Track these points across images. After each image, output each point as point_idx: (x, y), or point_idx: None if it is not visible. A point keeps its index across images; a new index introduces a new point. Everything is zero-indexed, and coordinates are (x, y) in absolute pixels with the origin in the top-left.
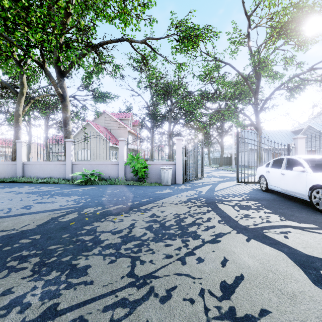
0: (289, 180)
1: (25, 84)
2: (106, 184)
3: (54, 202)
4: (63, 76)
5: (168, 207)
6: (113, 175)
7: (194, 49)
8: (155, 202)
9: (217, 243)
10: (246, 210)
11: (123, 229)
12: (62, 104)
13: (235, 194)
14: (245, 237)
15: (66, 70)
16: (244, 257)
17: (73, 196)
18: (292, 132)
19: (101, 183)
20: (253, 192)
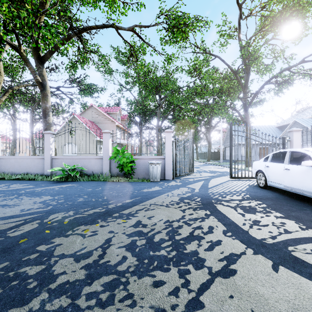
0: (295, 176)
1: (2, 72)
2: (88, 181)
3: (17, 204)
4: (42, 63)
5: (157, 210)
6: (97, 170)
7: (183, 40)
8: (141, 203)
9: (232, 277)
10: (252, 214)
11: (93, 250)
12: (41, 93)
13: (232, 192)
14: (269, 262)
15: (45, 56)
16: (285, 310)
17: (44, 196)
18: (277, 128)
19: (84, 180)
20: (250, 189)
